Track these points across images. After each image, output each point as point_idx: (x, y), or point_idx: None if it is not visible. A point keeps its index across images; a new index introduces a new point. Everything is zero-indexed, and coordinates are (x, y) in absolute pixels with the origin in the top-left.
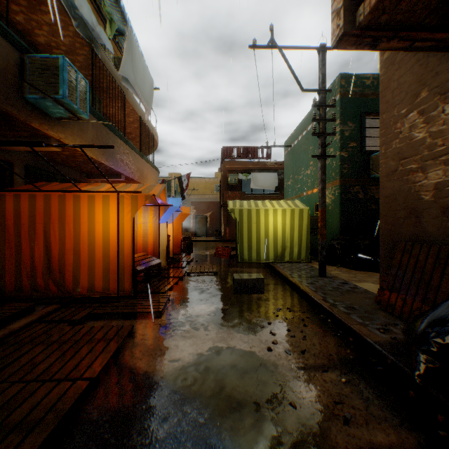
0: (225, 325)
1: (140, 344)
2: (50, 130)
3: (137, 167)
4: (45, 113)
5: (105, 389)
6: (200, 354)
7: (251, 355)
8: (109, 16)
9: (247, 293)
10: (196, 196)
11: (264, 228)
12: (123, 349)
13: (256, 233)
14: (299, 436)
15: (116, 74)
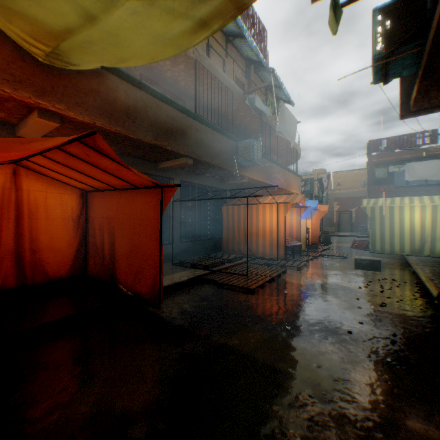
0: (338, 278)
1: (290, 276)
2: (244, 173)
3: (285, 179)
4: (243, 165)
5: (277, 282)
6: (318, 283)
7: (347, 287)
8: (271, 102)
9: (364, 270)
10: (341, 191)
11: (398, 223)
12: (282, 276)
13: (388, 228)
14: (353, 303)
15: (272, 123)
